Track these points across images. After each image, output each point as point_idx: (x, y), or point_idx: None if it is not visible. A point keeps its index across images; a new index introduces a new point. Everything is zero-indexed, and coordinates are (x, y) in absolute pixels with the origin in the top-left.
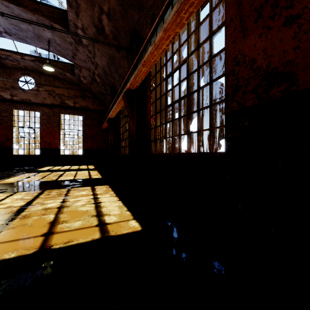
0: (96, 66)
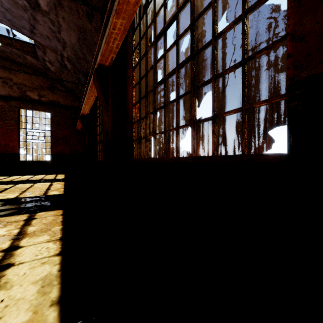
0: (63, 45)
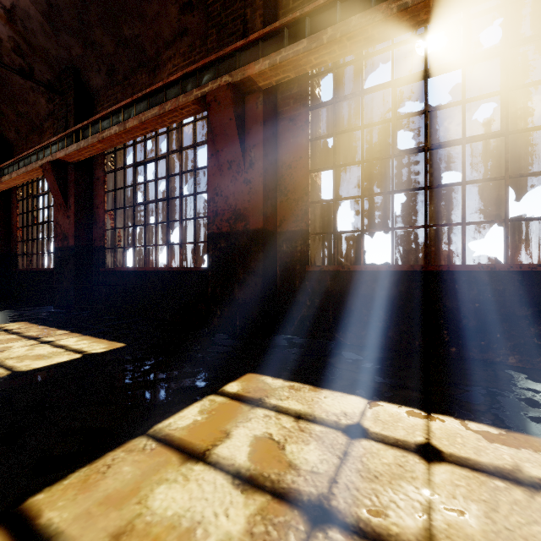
0: None
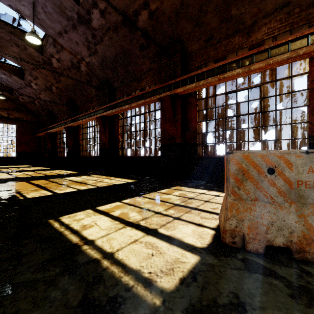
0: (38, 98)
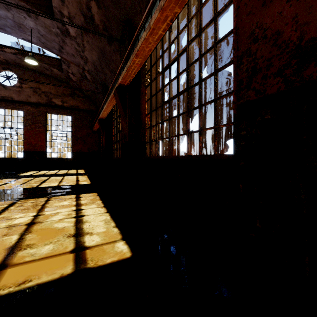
0: (85, 61)
